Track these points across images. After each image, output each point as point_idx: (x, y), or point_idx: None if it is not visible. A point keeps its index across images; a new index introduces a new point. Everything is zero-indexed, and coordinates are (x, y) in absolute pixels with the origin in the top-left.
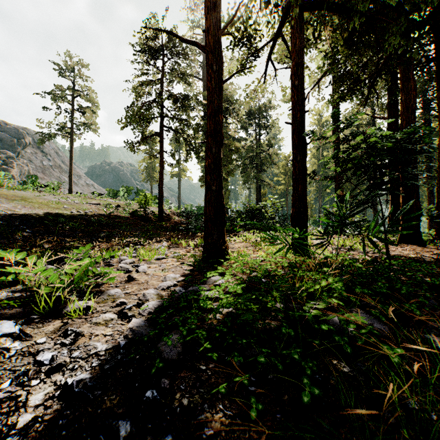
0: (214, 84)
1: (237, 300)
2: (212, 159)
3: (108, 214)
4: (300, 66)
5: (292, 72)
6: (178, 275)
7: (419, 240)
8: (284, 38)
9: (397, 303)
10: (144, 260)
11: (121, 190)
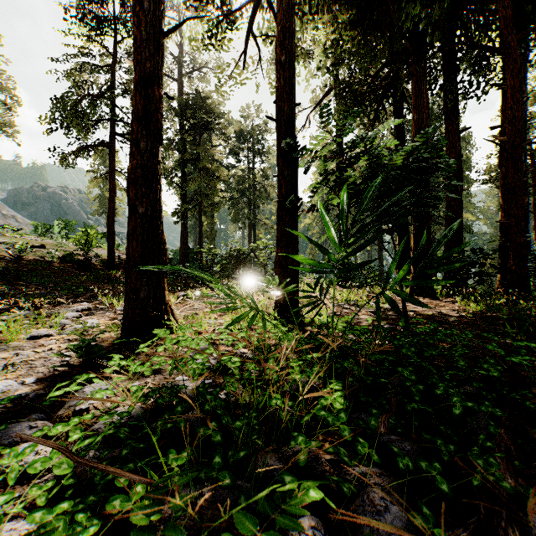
0: (145, 32)
1: (31, 512)
2: (140, 159)
3: (16, 259)
4: (287, 34)
5: (277, 43)
6: (30, 379)
7: (432, 292)
8: (269, 4)
9: (452, 446)
10: (2, 342)
11: (55, 224)
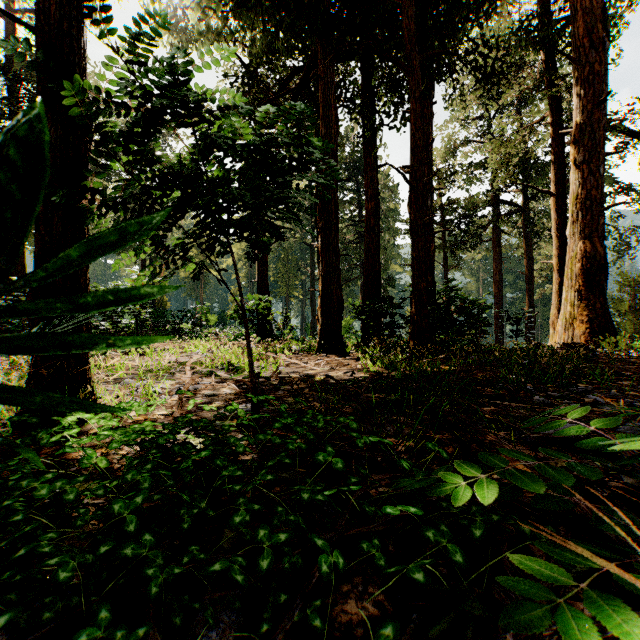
0: None
1: None
2: None
3: None
4: None
5: None
6: None
7: (341, 347)
8: None
9: None
10: None
11: None
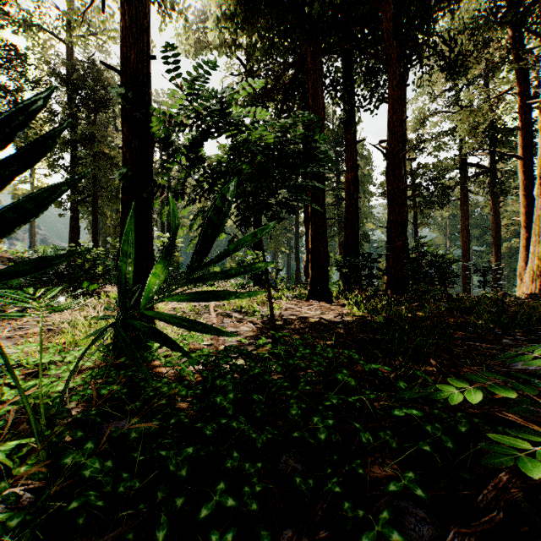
0: None
1: None
2: None
3: None
4: None
5: None
6: None
7: (328, 295)
8: None
9: None
10: None
11: None
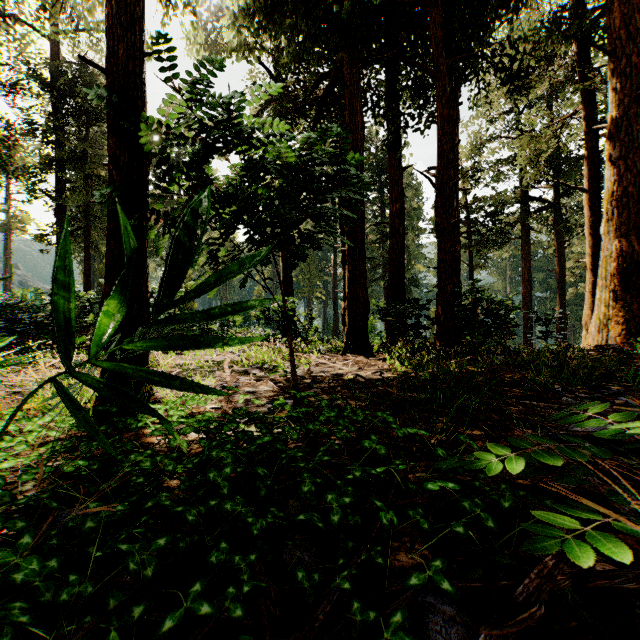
0: None
1: None
2: None
3: None
4: None
5: None
6: None
7: (367, 348)
8: None
9: None
10: None
11: None
